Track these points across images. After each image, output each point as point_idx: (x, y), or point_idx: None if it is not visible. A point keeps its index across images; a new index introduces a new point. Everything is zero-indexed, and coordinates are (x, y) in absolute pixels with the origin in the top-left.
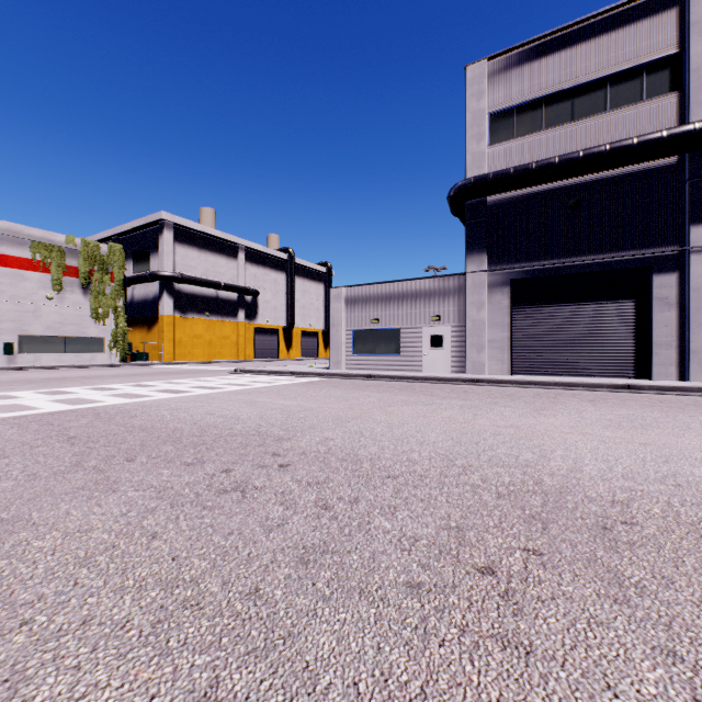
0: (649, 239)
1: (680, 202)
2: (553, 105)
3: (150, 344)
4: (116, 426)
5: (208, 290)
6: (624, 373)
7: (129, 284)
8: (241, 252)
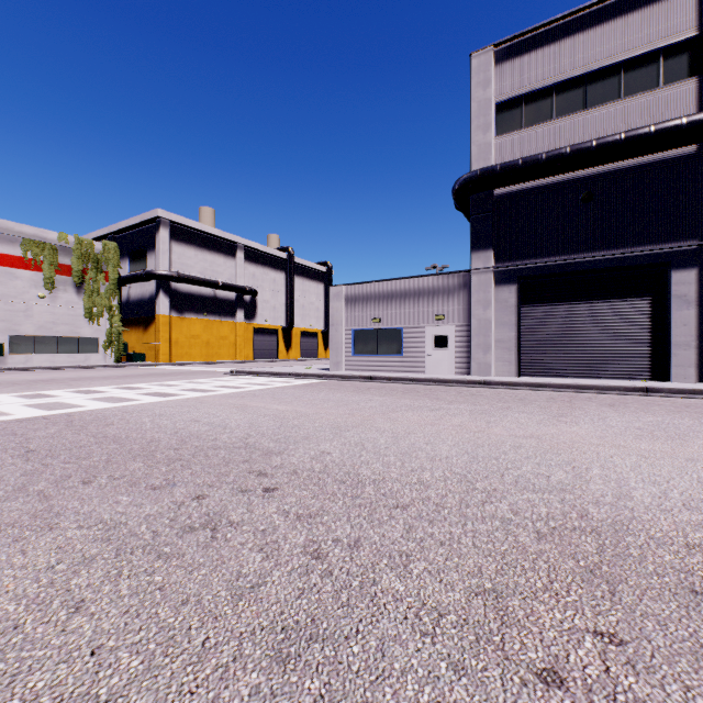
0: (667, 233)
1: (700, 194)
2: (563, 93)
3: (146, 345)
4: (86, 436)
5: (206, 289)
6: (639, 375)
7: (125, 283)
8: (240, 251)
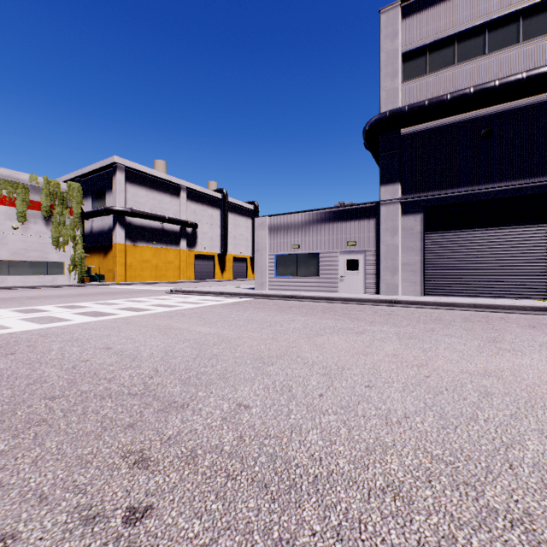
0: None
1: None
2: (465, 41)
3: (106, 268)
4: None
5: (155, 222)
6: (537, 295)
7: (88, 217)
8: (183, 192)
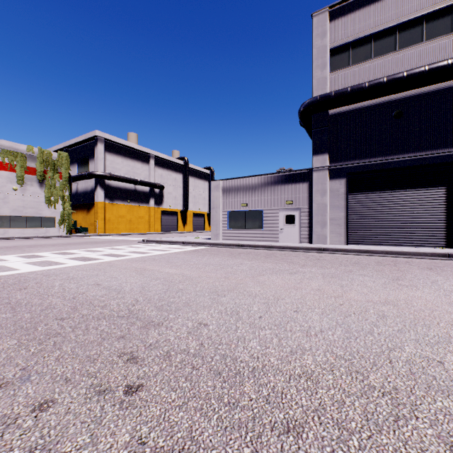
0: None
1: None
2: (380, 40)
3: (89, 222)
4: None
5: (129, 184)
6: (437, 243)
7: (74, 181)
8: (152, 159)
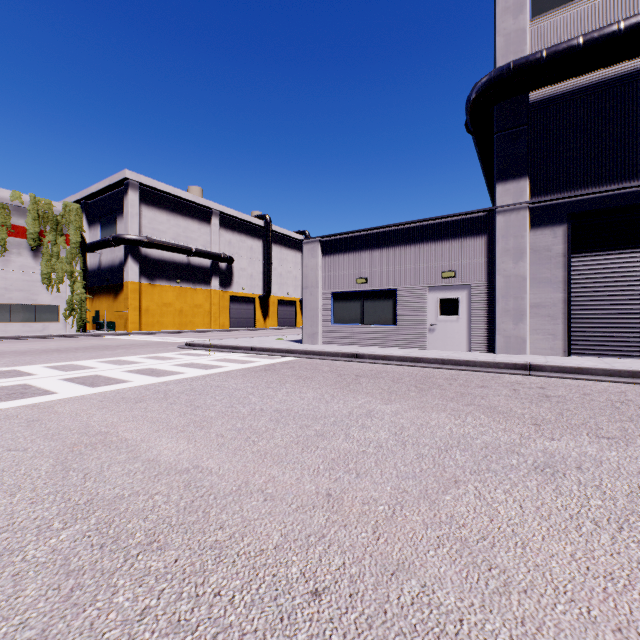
0: None
1: None
2: None
3: (116, 313)
4: None
5: (179, 255)
6: None
7: (94, 249)
8: (215, 217)
